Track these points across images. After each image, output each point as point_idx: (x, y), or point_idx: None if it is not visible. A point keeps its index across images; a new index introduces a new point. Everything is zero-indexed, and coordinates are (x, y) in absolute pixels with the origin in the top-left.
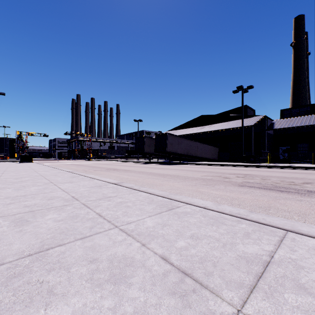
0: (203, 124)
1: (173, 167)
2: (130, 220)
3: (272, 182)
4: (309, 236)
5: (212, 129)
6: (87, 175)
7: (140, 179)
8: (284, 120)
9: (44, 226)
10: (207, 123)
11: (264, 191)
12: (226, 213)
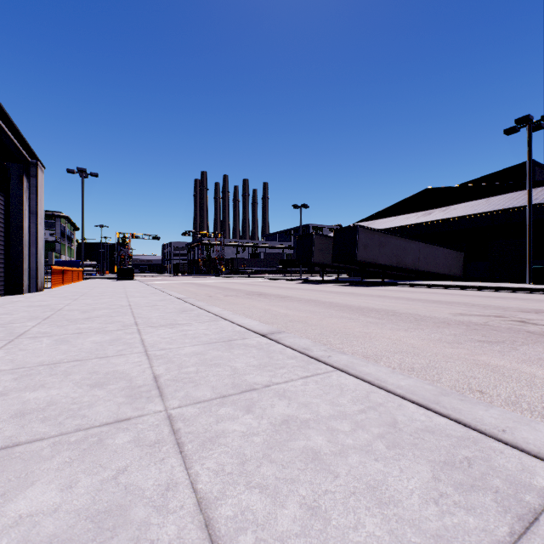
0: (428, 207)
1: (372, 292)
2: None
3: None
4: None
5: (452, 214)
6: (208, 309)
7: (312, 318)
8: None
9: None
10: (439, 203)
11: None
12: None
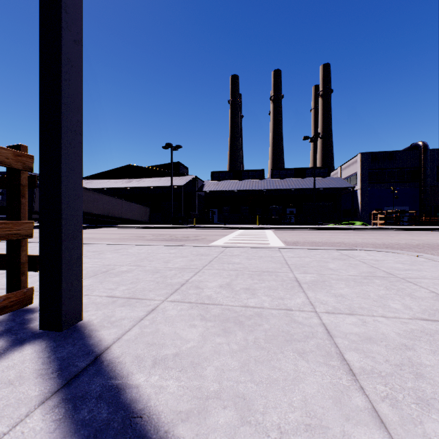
0: (130, 177)
1: (86, 231)
2: None
3: (175, 237)
4: (145, 245)
5: (142, 184)
6: None
7: None
8: (213, 182)
9: None
10: (137, 176)
11: (161, 241)
12: (119, 244)
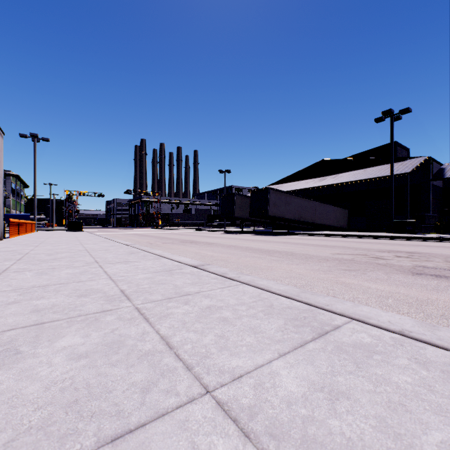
0: (322, 174)
1: (279, 239)
2: (238, 365)
3: None
4: None
5: (339, 180)
6: (151, 251)
7: (232, 258)
8: None
9: (42, 374)
10: (330, 172)
11: None
12: None
